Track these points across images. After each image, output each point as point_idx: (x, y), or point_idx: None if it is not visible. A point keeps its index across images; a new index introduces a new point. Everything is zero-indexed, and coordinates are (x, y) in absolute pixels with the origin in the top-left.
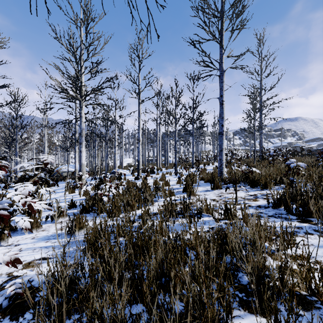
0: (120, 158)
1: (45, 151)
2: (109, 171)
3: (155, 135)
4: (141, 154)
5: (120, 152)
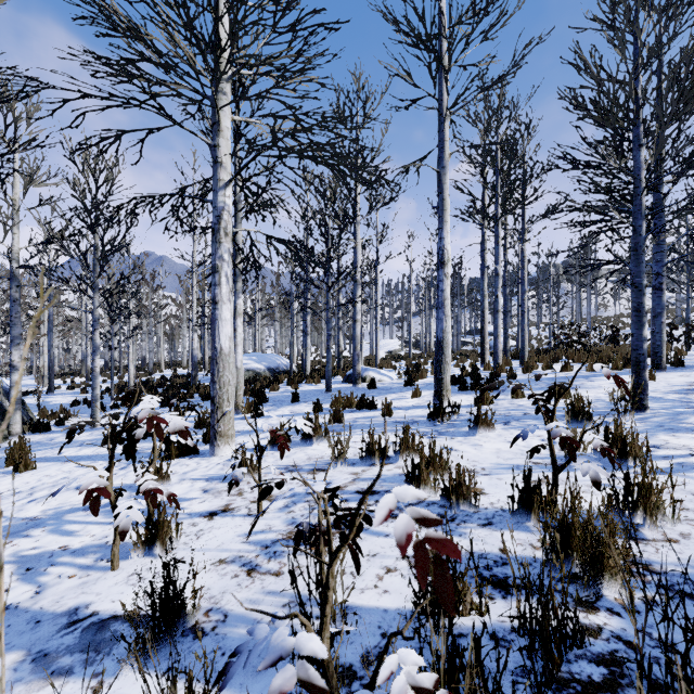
0: (370, 339)
1: (193, 320)
2: (341, 373)
3: (460, 275)
4: (448, 313)
5: (372, 324)
